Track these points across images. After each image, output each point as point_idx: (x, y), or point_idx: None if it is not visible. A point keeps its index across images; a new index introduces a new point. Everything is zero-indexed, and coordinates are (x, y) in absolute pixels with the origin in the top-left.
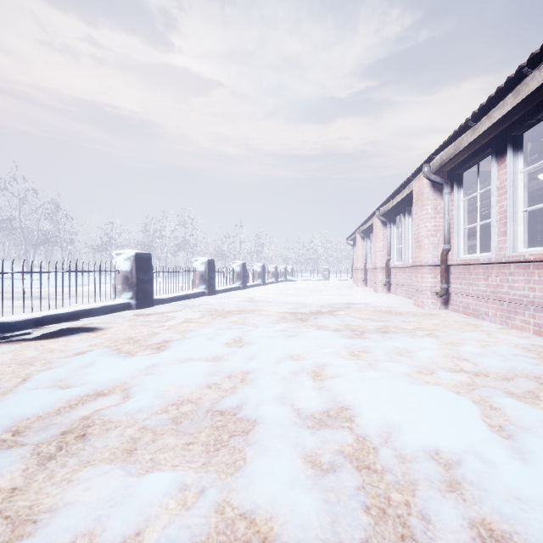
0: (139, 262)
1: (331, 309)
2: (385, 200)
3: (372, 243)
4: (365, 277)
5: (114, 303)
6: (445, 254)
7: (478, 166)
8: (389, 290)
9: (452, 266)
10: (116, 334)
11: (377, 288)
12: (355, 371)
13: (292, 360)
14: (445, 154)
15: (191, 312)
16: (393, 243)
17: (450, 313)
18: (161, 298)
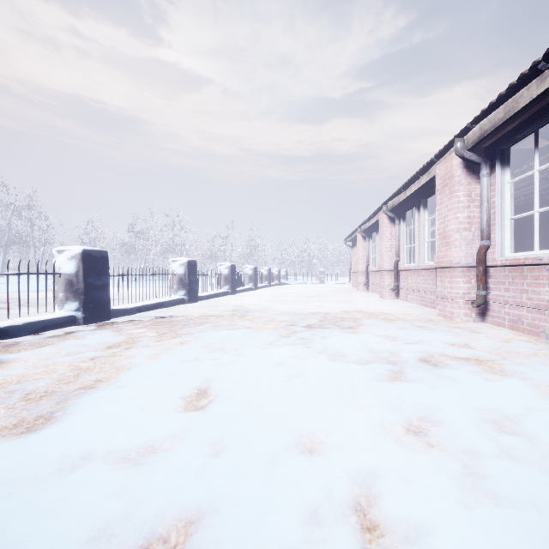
0: (88, 262)
1: (339, 322)
2: (395, 192)
3: (374, 243)
4: (366, 280)
5: (49, 317)
6: (483, 252)
7: (536, 135)
8: (398, 296)
9: (492, 268)
10: (8, 377)
11: (383, 294)
12: (454, 510)
13: (300, 455)
14: (489, 122)
15: (155, 329)
16: (402, 241)
17: (492, 328)
18: (124, 308)
